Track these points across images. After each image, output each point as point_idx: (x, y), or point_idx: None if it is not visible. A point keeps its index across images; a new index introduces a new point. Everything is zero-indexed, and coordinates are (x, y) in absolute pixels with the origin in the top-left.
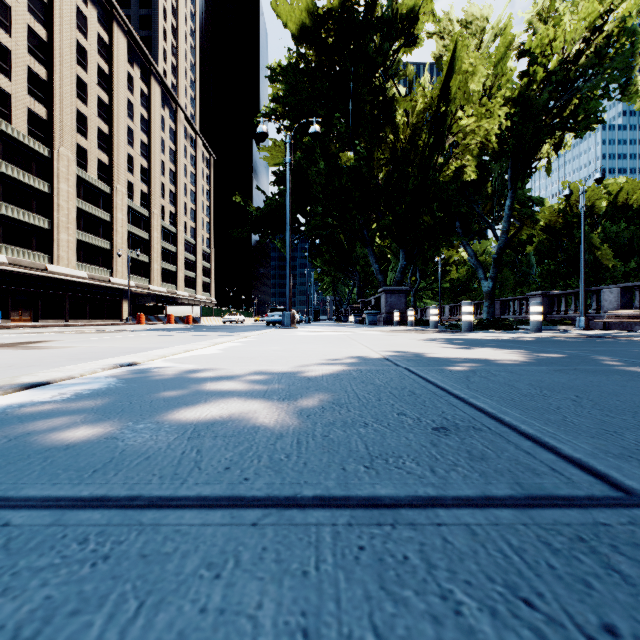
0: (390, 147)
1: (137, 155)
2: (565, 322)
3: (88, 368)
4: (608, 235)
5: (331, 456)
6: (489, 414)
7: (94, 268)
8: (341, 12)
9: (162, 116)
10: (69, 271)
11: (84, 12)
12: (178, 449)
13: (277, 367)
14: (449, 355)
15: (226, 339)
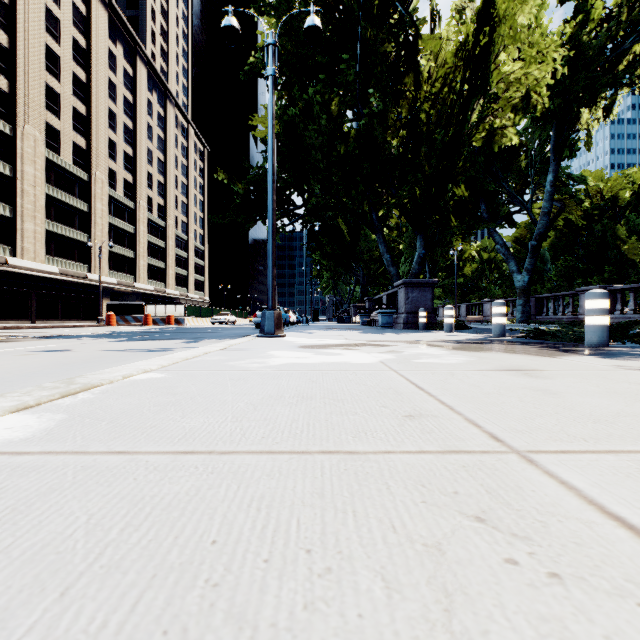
0: (407, 105)
1: (120, 141)
2: None
3: None
4: (632, 228)
5: None
6: None
7: (68, 263)
8: None
9: (150, 101)
10: (36, 265)
11: None
12: None
13: None
14: None
15: None
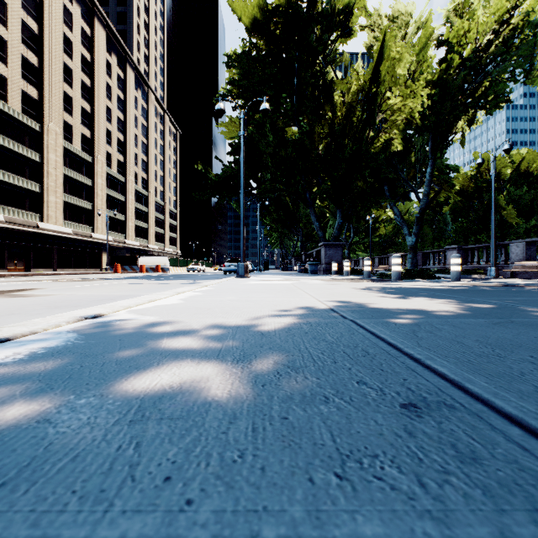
0: (329, 123)
1: (115, 130)
2: (478, 271)
3: (53, 321)
4: (512, 197)
5: (293, 454)
6: (454, 383)
7: (78, 225)
8: (287, 8)
9: (136, 97)
10: (57, 228)
11: (70, 9)
12: (114, 441)
13: (232, 319)
14: (388, 305)
15: (187, 288)
